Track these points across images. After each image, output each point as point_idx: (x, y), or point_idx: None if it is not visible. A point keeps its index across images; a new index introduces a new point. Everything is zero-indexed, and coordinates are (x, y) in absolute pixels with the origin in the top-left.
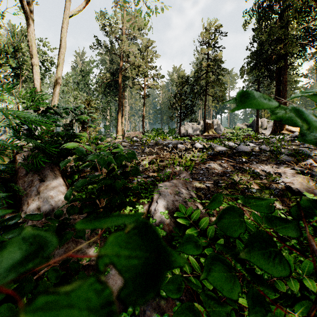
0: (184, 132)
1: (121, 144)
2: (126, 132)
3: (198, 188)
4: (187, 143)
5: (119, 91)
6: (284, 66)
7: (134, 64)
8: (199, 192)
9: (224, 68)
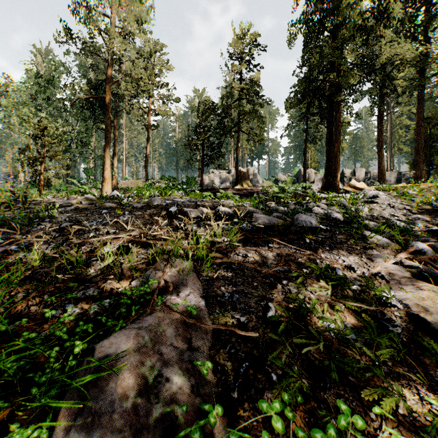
0: (208, 182)
1: (80, 203)
2: (120, 180)
3: (220, 333)
4: (206, 205)
5: (106, 116)
6: (337, 101)
7: (132, 74)
8: (221, 350)
9: (263, 95)
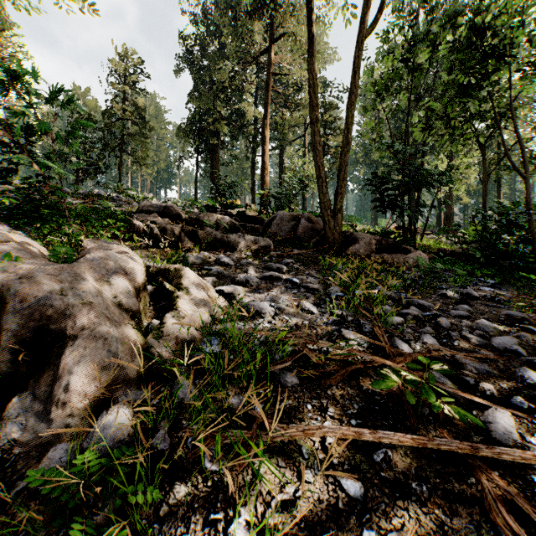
0: None
1: None
2: None
3: None
4: None
5: None
6: (217, 143)
7: None
8: None
9: (147, 122)
